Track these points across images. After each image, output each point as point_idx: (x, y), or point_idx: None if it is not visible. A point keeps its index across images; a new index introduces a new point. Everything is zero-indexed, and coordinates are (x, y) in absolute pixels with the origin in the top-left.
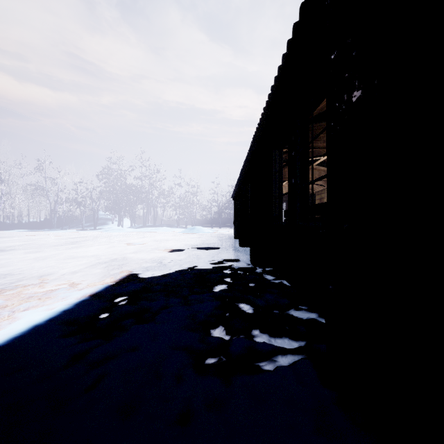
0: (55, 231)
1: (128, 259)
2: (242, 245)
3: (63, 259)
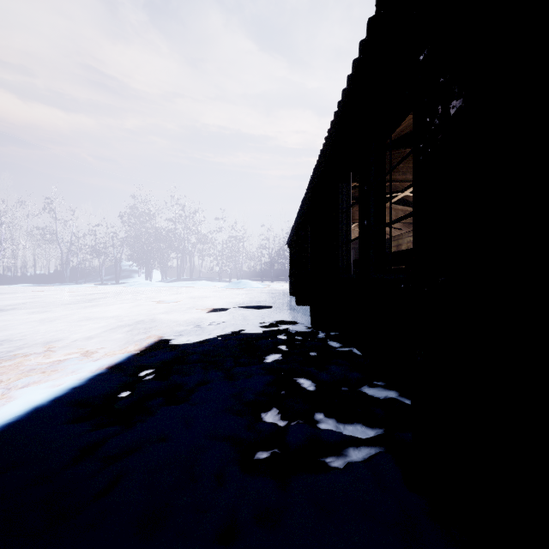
0: (67, 286)
1: (158, 320)
2: (300, 304)
3: (76, 320)
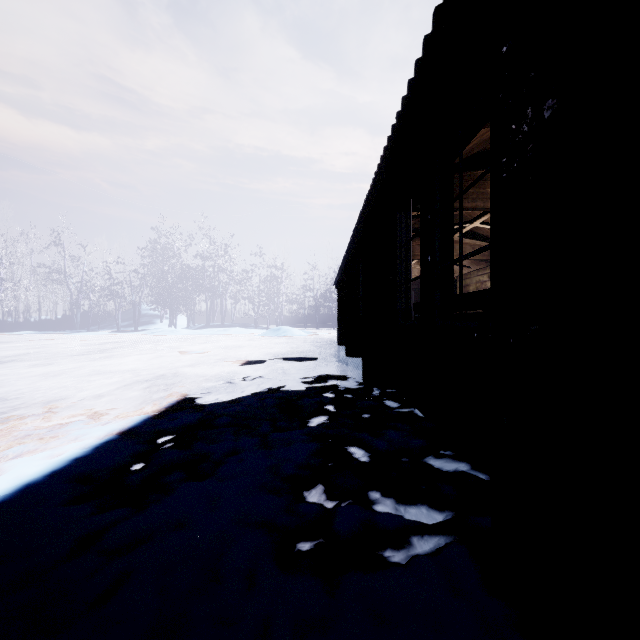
0: (77, 333)
1: (181, 375)
2: (350, 355)
3: (85, 375)
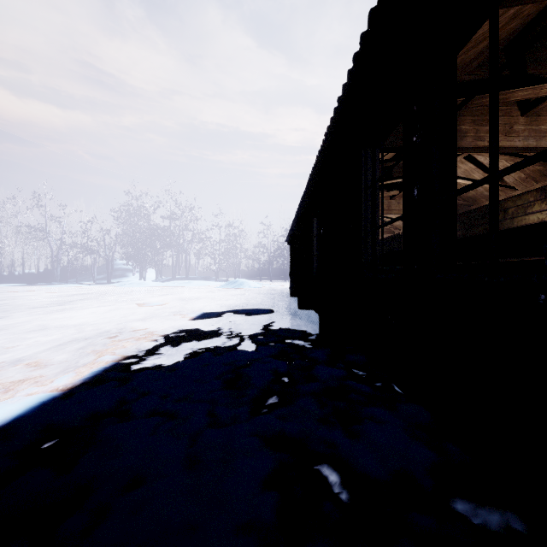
0: (54, 285)
1: (128, 331)
2: (302, 307)
3: (27, 331)
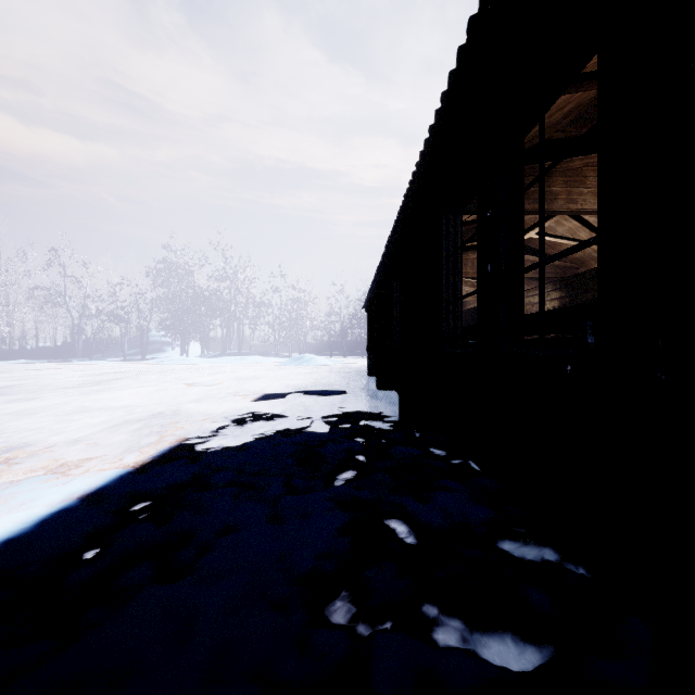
0: (77, 362)
1: (183, 413)
2: (382, 388)
3: (68, 413)
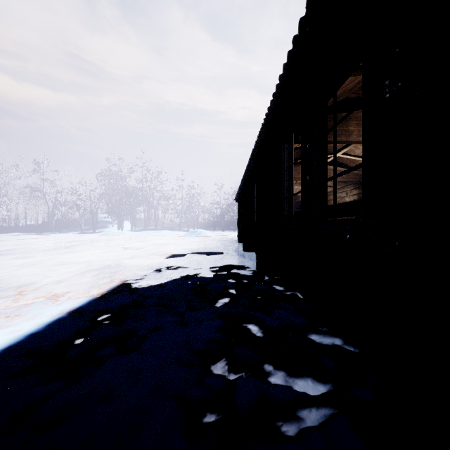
0: (52, 234)
1: (123, 265)
2: (246, 250)
3: (52, 265)
